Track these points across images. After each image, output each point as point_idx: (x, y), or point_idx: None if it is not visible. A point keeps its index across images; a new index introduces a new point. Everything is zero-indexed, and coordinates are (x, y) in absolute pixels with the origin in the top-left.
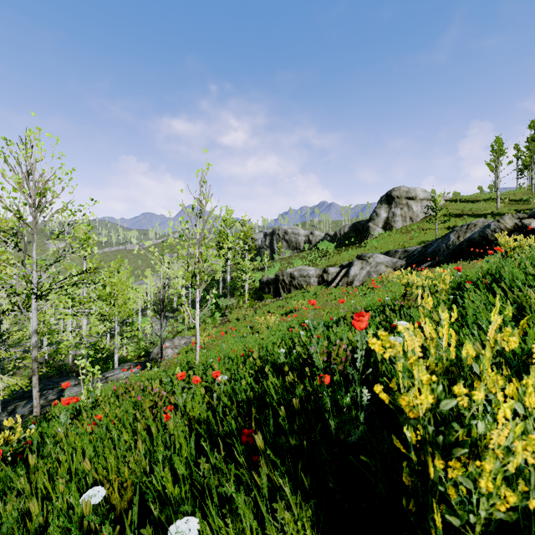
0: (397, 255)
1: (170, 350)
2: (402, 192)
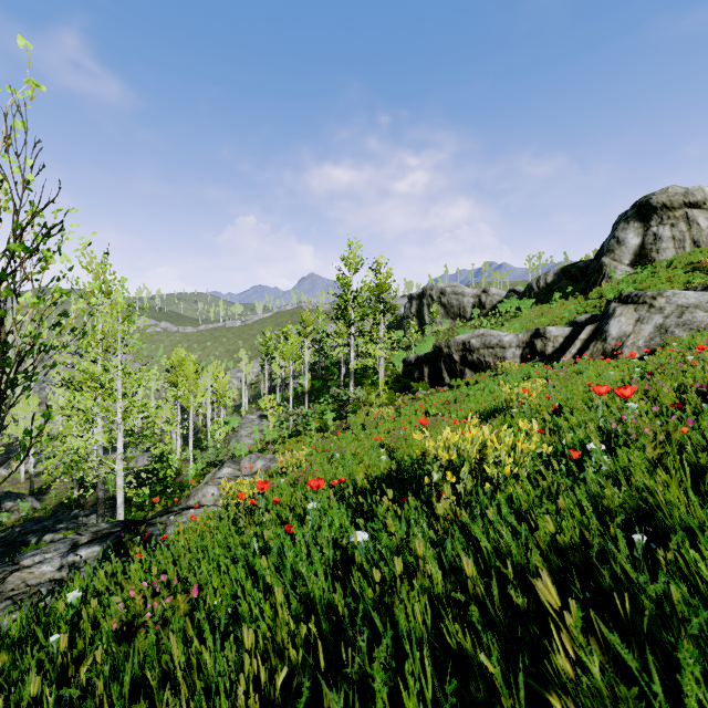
0: None
1: (214, 490)
2: (674, 195)
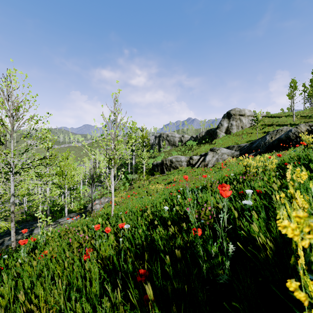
0: (234, 148)
1: (98, 205)
2: (236, 111)
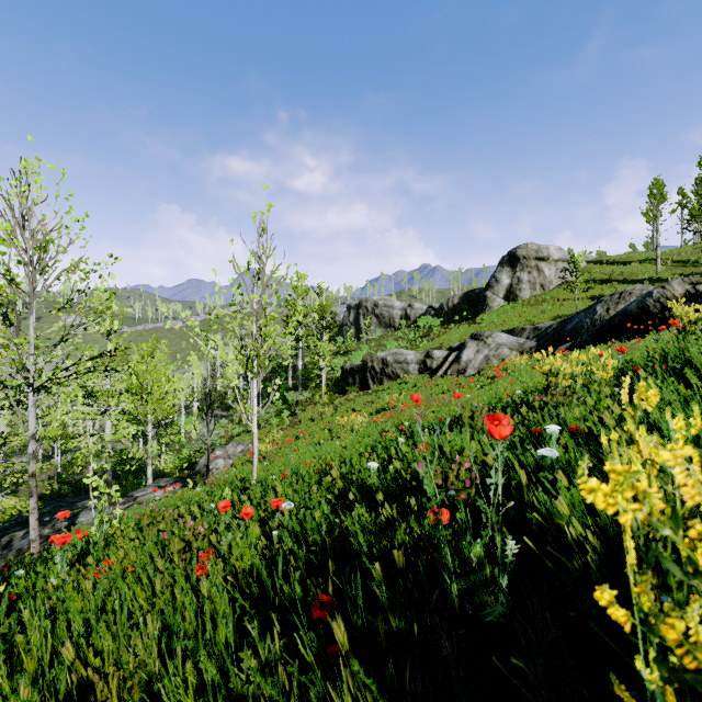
0: (524, 334)
1: (222, 461)
2: (530, 251)
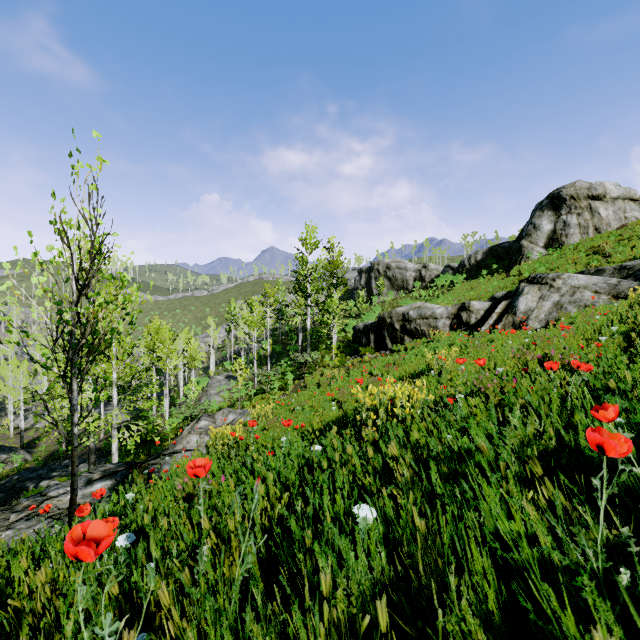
0: (604, 276)
1: (196, 438)
2: (580, 189)
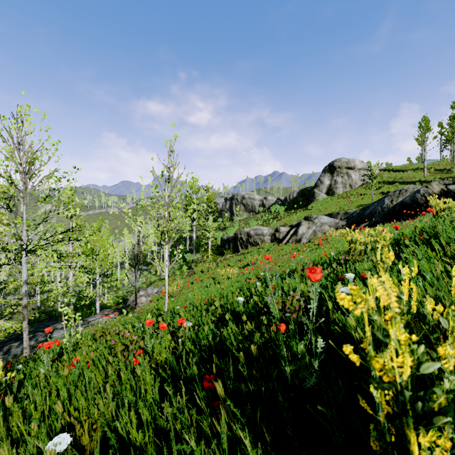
0: (339, 216)
1: (144, 298)
2: (343, 163)
